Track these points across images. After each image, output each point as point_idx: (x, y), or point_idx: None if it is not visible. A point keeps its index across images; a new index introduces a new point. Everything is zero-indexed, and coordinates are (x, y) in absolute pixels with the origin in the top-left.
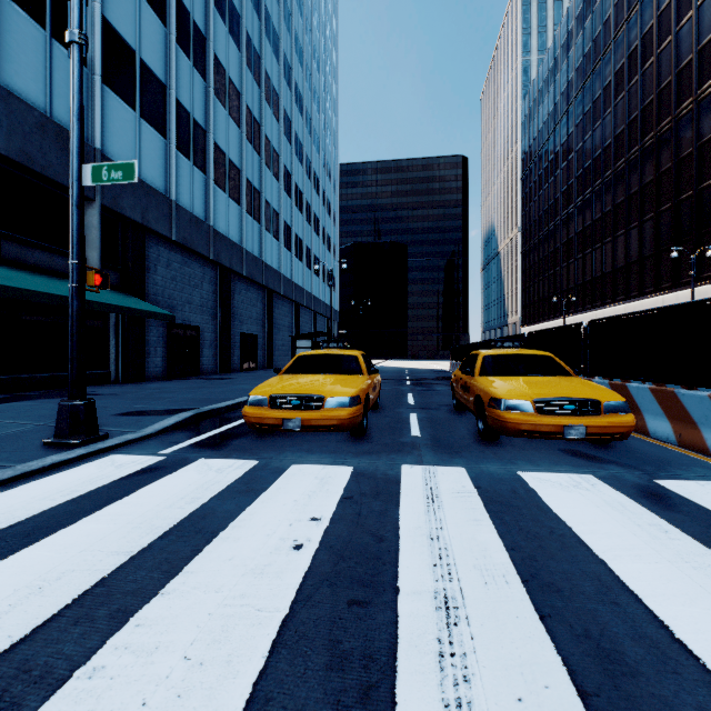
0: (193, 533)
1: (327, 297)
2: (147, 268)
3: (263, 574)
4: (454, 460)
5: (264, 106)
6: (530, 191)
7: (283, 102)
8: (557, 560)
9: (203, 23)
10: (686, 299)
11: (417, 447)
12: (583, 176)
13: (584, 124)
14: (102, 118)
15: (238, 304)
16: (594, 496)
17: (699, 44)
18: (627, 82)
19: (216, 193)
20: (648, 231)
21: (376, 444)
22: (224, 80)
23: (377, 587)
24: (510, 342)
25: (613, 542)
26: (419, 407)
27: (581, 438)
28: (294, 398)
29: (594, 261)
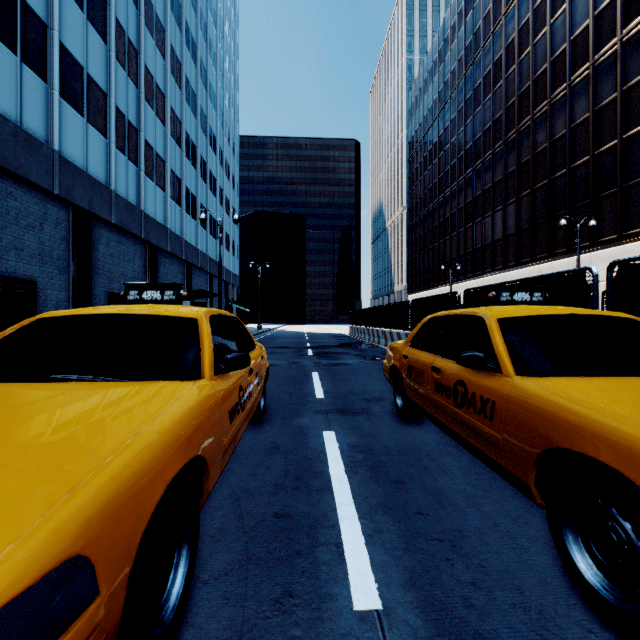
0: None
1: (225, 260)
2: None
3: None
4: None
5: (145, 32)
6: (416, 171)
7: (171, 39)
8: None
9: None
10: (560, 268)
11: None
12: (465, 157)
13: (466, 110)
14: None
15: (105, 258)
16: None
17: (572, 35)
18: (505, 71)
19: (65, 112)
20: (524, 206)
21: None
22: None
23: None
24: (525, 292)
25: None
26: (335, 407)
27: None
28: None
29: (475, 234)
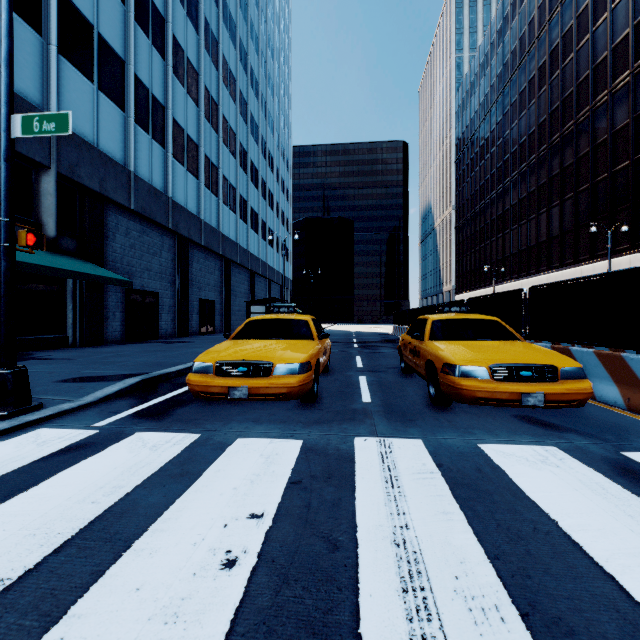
0: (101, 543)
1: (280, 266)
2: (105, 235)
3: (178, 617)
4: (409, 430)
5: (222, 87)
6: (463, 173)
7: (240, 85)
8: (554, 575)
9: (162, 5)
10: (601, 270)
11: (369, 414)
12: (510, 159)
13: (511, 114)
14: (58, 87)
15: (196, 272)
16: (567, 474)
17: (613, 43)
18: (549, 76)
19: (174, 167)
20: (568, 209)
21: (326, 412)
22: (183, 60)
23: (331, 634)
24: (457, 307)
25: (612, 544)
26: (368, 370)
27: (539, 405)
28: (241, 365)
29: (520, 236)
